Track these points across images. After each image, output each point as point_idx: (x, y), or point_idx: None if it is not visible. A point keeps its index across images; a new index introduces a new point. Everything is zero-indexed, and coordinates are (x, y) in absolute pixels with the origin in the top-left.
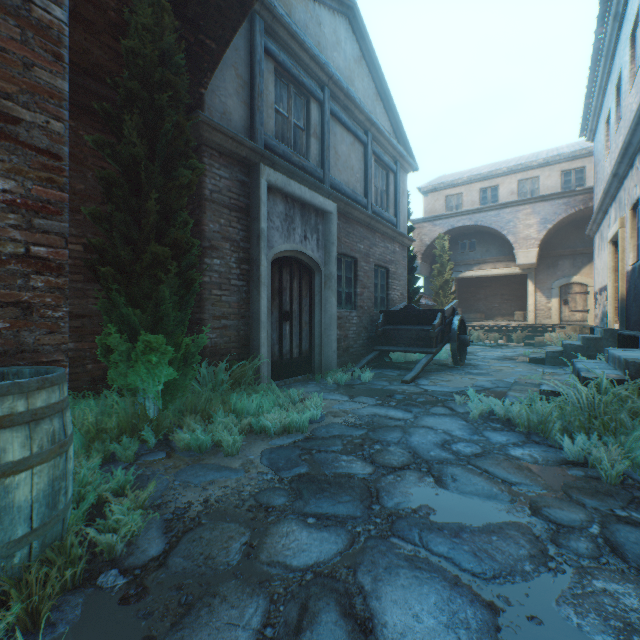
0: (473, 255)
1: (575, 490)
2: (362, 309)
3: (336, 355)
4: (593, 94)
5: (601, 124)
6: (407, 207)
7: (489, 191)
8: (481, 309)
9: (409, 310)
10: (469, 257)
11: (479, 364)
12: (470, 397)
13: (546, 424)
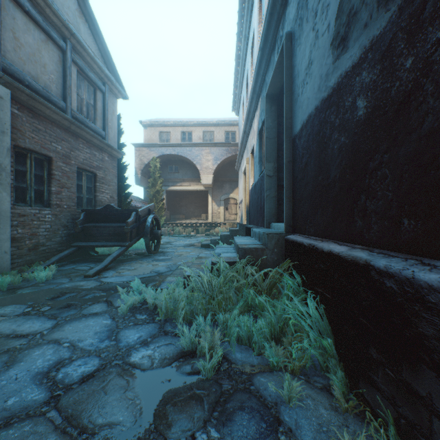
0: (177, 175)
1: (169, 408)
2: (60, 207)
3: (10, 256)
4: (237, 86)
5: (241, 105)
6: (120, 127)
7: (187, 134)
8: (183, 212)
9: (109, 209)
10: (175, 176)
11: (169, 251)
12: (134, 287)
13: (178, 311)
